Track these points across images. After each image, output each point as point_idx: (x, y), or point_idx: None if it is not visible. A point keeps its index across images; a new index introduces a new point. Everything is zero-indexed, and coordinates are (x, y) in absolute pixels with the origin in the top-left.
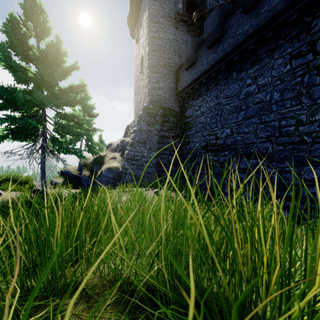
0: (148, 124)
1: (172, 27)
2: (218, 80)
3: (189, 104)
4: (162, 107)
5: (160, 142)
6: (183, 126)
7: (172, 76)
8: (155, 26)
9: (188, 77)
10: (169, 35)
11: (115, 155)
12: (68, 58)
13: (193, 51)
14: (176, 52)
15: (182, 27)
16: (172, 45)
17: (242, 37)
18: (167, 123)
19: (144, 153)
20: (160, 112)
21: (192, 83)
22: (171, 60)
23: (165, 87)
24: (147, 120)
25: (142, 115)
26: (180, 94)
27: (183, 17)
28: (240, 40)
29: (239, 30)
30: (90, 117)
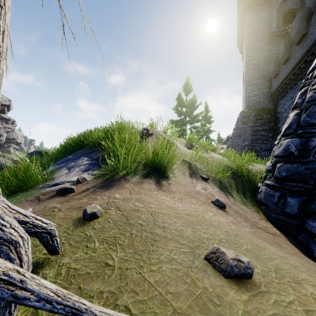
0: (243, 123)
1: (266, 45)
2: (292, 85)
3: (279, 103)
4: (257, 108)
5: (253, 135)
6: (276, 120)
7: (266, 83)
8: (250, 52)
9: (275, 84)
10: (263, 53)
11: (223, 146)
12: (195, 102)
13: (276, 66)
14: (270, 63)
15: (276, 40)
16: (266, 59)
17: (297, 60)
18: (260, 120)
19: (239, 143)
20: (253, 113)
21: (278, 88)
22: (265, 71)
23: (260, 93)
24: (242, 121)
25: (239, 118)
26: (272, 96)
27: (276, 33)
28: (296, 62)
29: (296, 54)
30: (208, 123)
